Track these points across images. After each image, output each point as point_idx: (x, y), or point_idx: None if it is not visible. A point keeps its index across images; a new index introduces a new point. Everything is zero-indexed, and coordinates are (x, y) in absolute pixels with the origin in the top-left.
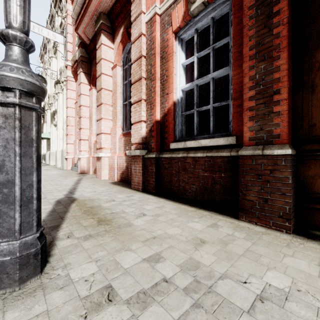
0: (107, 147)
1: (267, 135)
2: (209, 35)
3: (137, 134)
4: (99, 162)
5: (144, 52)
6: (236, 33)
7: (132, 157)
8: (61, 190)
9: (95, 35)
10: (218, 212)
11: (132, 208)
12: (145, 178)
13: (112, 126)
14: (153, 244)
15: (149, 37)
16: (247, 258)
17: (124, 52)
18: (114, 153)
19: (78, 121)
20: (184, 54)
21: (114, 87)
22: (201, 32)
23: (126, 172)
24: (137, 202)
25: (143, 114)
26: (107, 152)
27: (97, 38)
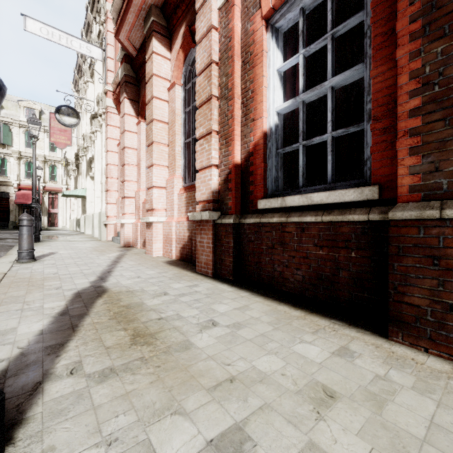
0: (161, 208)
1: (451, 180)
2: (321, 26)
3: (204, 186)
4: (149, 231)
5: (216, 56)
6: (379, 0)
7: (197, 222)
8: (88, 273)
9: (145, 41)
10: (346, 320)
11: (195, 309)
12: (217, 256)
13: (168, 176)
14: (229, 397)
15: (223, 32)
16: (441, 452)
17: (186, 63)
18: (172, 217)
19: (121, 171)
20: (281, 53)
21: (172, 117)
22: (310, 14)
23: (189, 245)
24: (203, 298)
25: (215, 154)
26: (161, 216)
27: (146, 45)
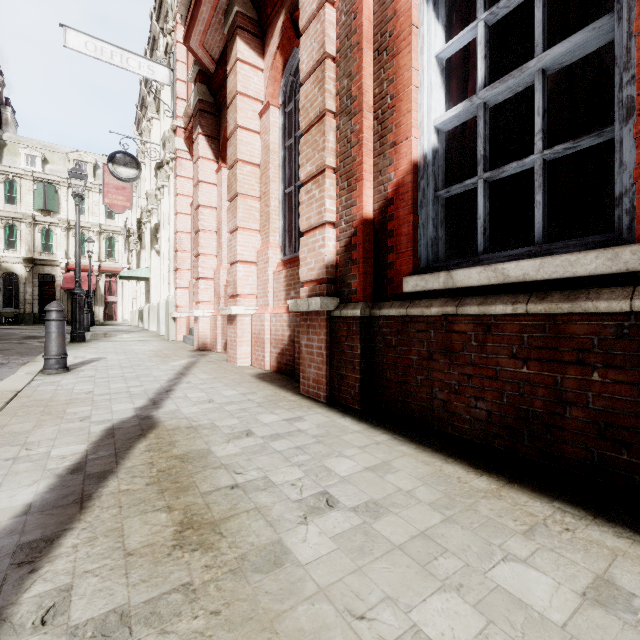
0: (249, 293)
1: None
2: None
3: (313, 257)
4: (231, 327)
5: (332, 47)
6: None
7: (303, 315)
8: (136, 393)
9: (226, 48)
10: (584, 505)
11: (296, 467)
12: (334, 369)
13: (260, 245)
14: None
15: (344, 5)
16: None
17: (286, 72)
18: (265, 307)
19: (194, 240)
20: (443, 29)
21: (265, 157)
22: None
23: (290, 351)
24: (310, 444)
25: (330, 205)
26: (250, 305)
27: (228, 51)
